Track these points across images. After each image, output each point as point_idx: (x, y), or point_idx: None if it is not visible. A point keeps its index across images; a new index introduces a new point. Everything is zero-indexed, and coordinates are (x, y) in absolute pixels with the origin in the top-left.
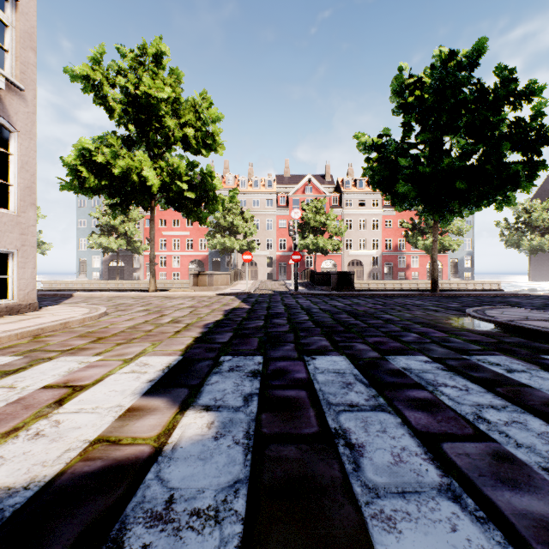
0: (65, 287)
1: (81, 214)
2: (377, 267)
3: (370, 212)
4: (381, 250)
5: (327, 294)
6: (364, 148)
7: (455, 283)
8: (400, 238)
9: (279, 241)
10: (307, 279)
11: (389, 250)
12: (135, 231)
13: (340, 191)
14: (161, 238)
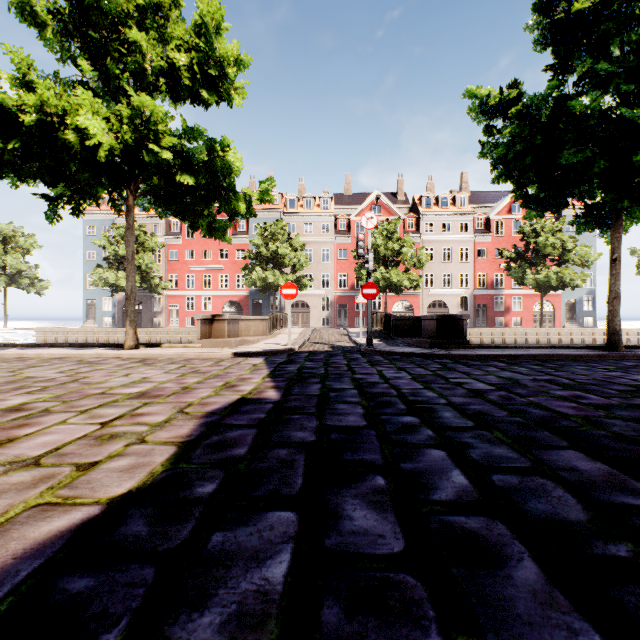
0: (63, 336)
1: (88, 245)
2: (465, 310)
3: (457, 238)
4: (471, 288)
5: (427, 355)
6: (482, 112)
7: (577, 332)
8: (497, 271)
9: (338, 277)
10: (379, 326)
11: (483, 288)
12: (152, 263)
13: (418, 212)
14: (188, 274)
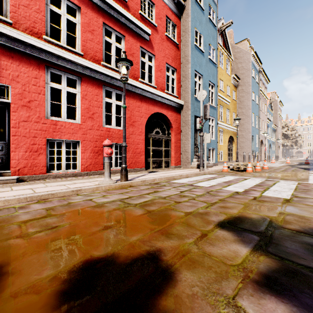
0: None
1: None
2: None
3: None
4: None
5: None
6: None
7: None
8: None
9: None
10: None
11: None
12: None
13: None
14: None
